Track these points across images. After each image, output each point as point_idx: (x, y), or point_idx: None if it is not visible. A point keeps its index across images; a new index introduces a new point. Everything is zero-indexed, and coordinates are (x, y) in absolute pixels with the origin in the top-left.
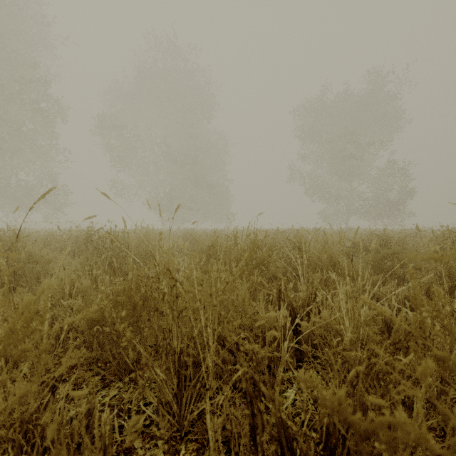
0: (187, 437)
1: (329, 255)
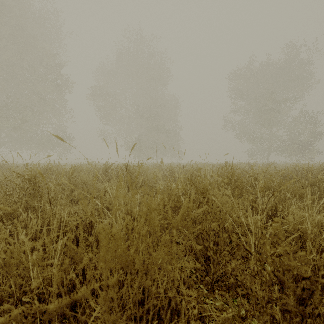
0: (217, 283)
1: (279, 182)
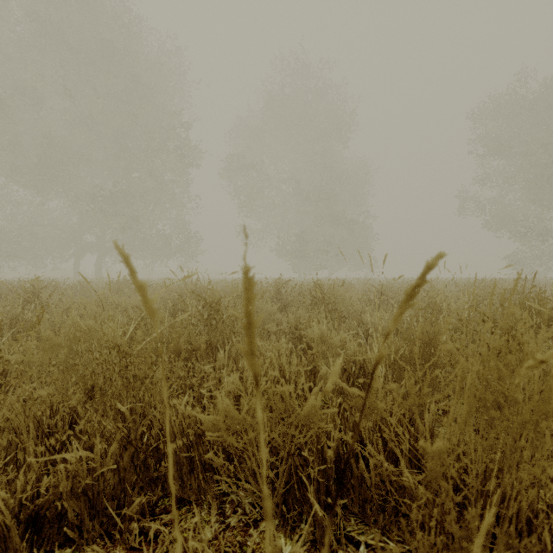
0: None
1: None
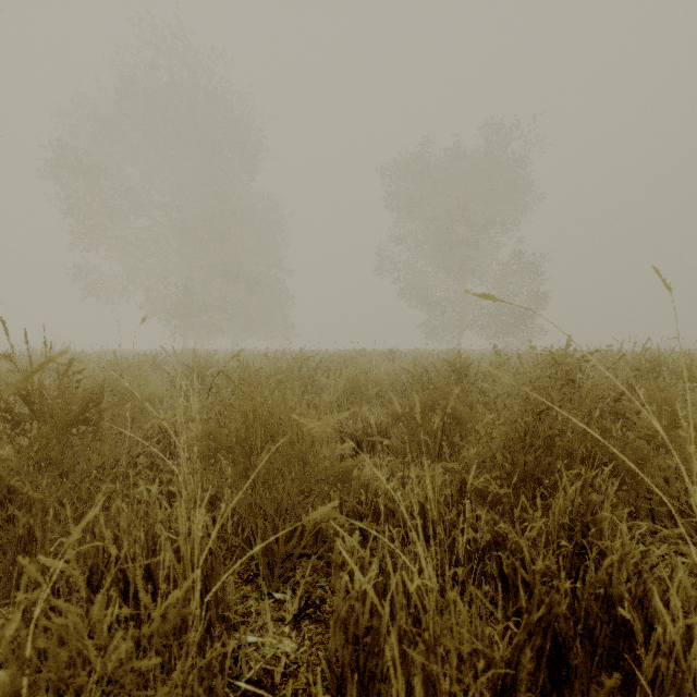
0: None
1: (245, 416)
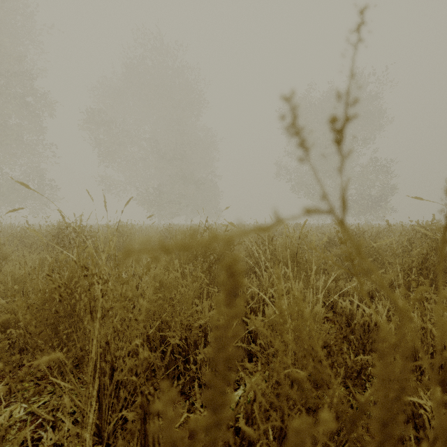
0: None
1: (292, 250)
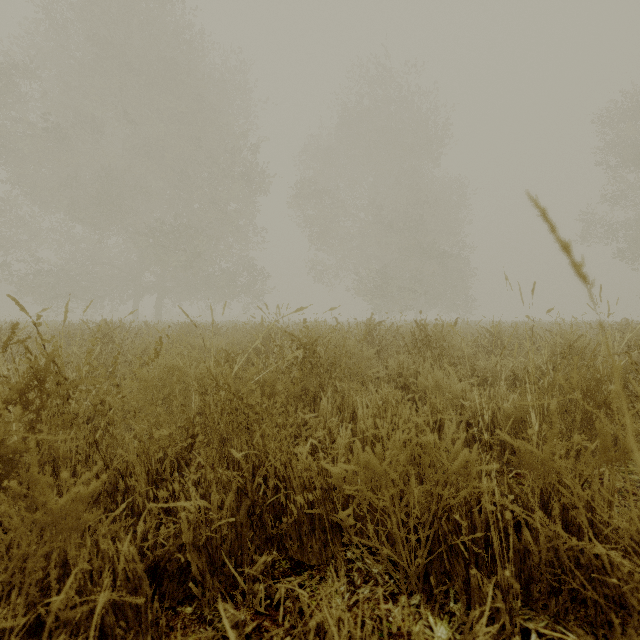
0: None
1: None
